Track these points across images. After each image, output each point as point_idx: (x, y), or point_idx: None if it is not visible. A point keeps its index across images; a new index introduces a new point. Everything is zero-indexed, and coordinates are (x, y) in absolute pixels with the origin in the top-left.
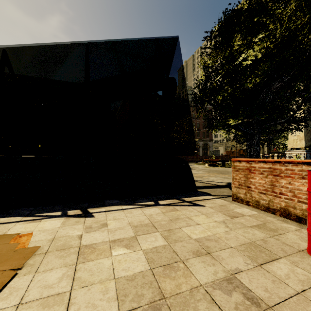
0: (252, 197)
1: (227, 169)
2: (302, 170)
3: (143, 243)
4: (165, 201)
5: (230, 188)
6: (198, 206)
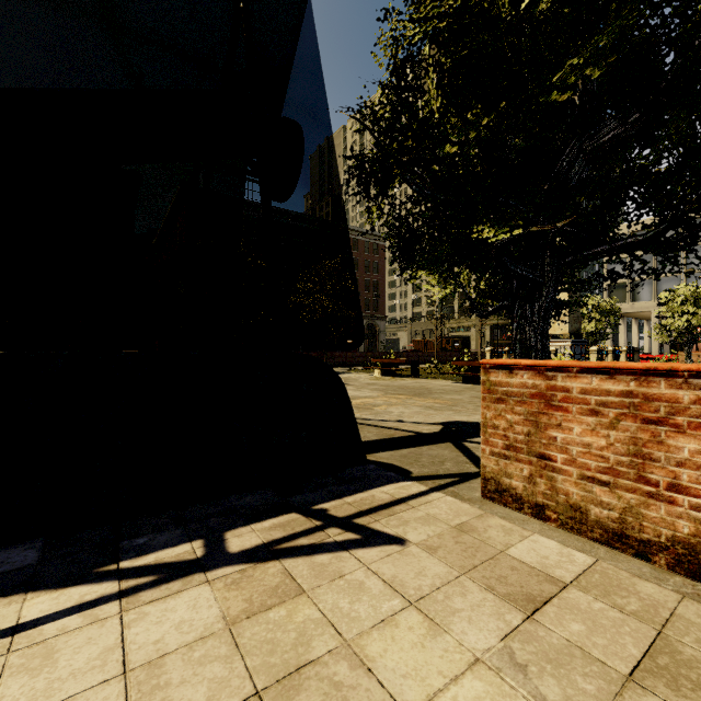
0: (557, 492)
1: (424, 384)
2: None
3: None
4: (253, 533)
5: (455, 442)
6: (380, 548)
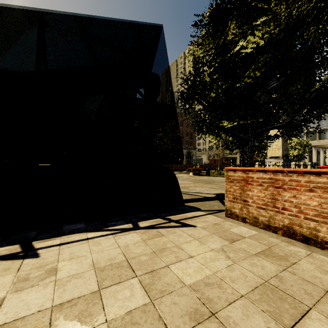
0: (249, 213)
1: (212, 178)
2: (310, 181)
3: (110, 304)
4: (147, 222)
5: (220, 200)
6: (187, 227)
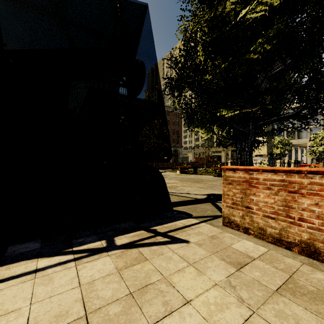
0: (253, 222)
1: (199, 177)
2: None
3: None
4: (126, 238)
5: (212, 202)
6: (178, 244)
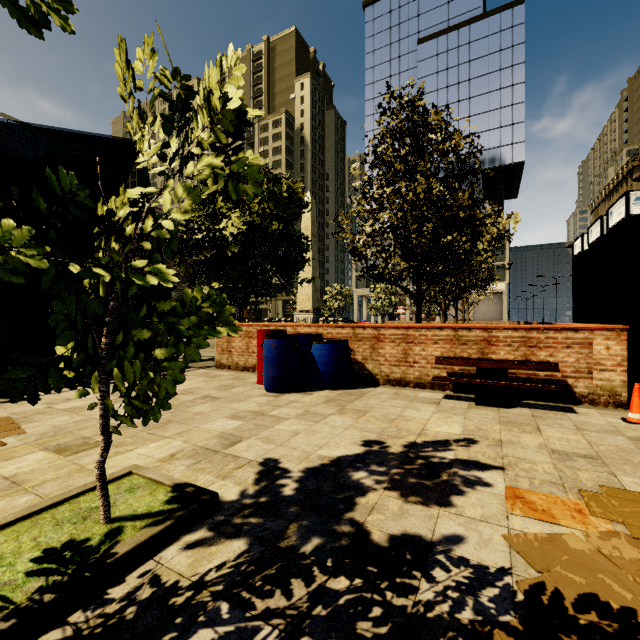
0: (233, 361)
1: None
2: None
3: None
4: None
5: None
6: None
